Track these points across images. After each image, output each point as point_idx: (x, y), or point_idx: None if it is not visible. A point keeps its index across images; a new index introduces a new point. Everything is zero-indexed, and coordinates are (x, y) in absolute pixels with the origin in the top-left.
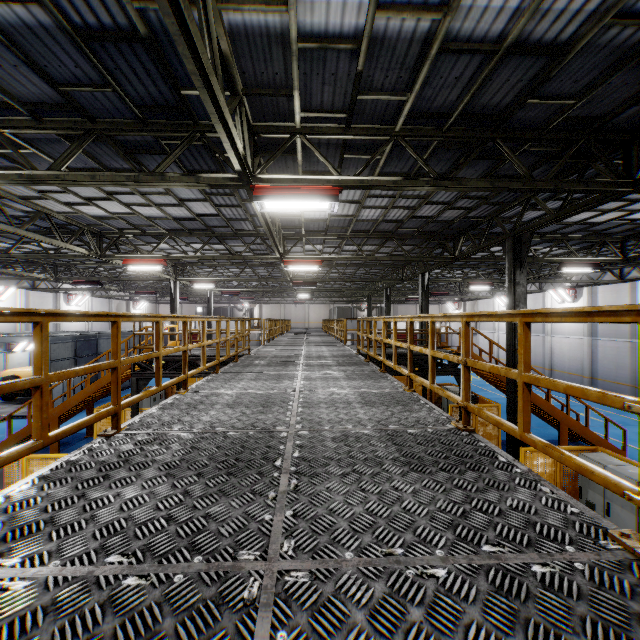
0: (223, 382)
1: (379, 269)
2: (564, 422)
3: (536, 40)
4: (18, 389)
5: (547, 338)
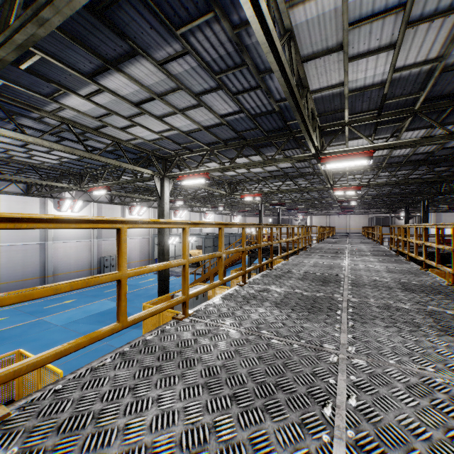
0: (303, 258)
1: (415, 186)
2: None
3: None
4: (257, 247)
5: None
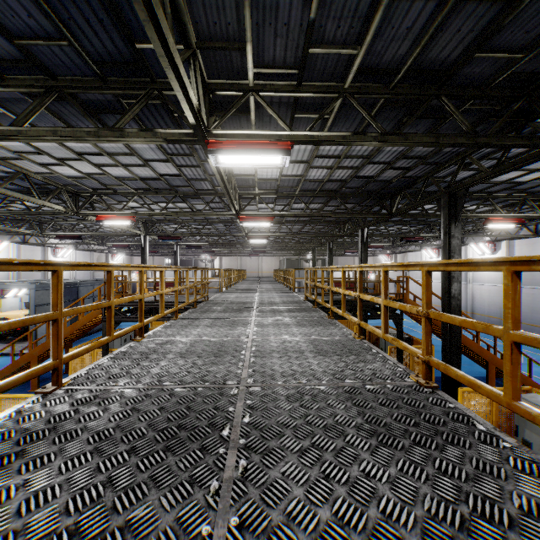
0: (180, 328)
1: (323, 225)
2: (492, 362)
3: None
4: None
5: (469, 285)
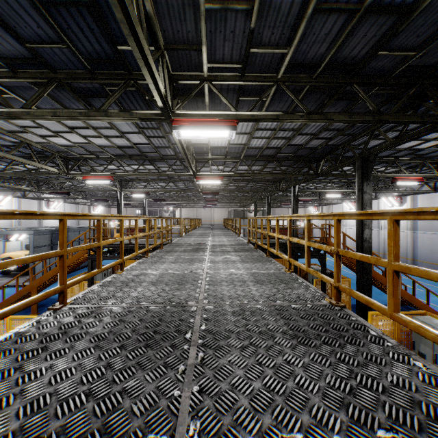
0: (150, 264)
1: (263, 183)
2: None
3: (390, 1)
4: None
5: (381, 231)
